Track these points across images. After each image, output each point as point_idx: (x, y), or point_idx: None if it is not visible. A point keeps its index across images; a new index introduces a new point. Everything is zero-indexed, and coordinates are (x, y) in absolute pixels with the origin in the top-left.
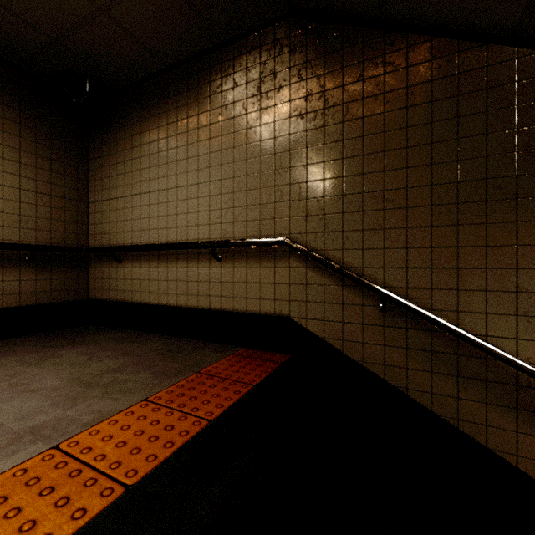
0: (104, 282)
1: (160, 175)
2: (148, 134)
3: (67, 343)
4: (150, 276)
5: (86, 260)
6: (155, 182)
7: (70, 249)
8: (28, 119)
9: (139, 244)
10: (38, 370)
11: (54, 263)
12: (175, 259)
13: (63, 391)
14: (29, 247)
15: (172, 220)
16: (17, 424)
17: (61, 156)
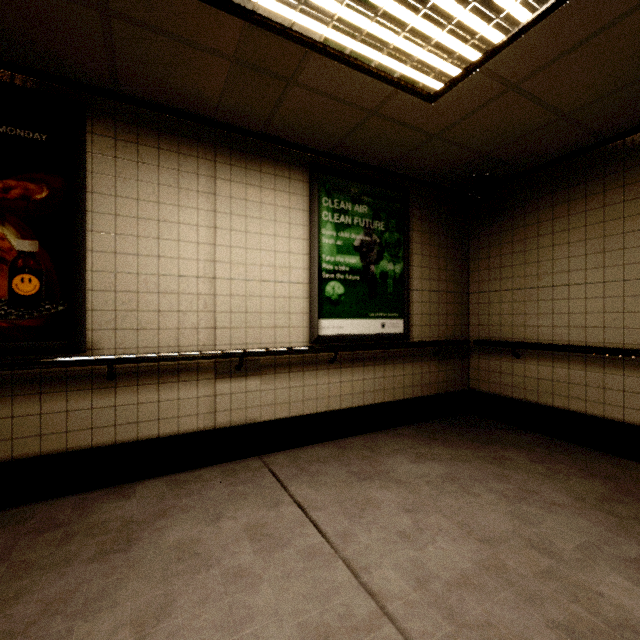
0: (491, 376)
1: (588, 265)
2: (566, 219)
3: (486, 439)
4: (571, 379)
5: (466, 350)
6: (580, 274)
7: (462, 342)
8: (433, 226)
9: (550, 341)
10: (517, 475)
11: (448, 355)
12: (618, 365)
13: (594, 515)
14: (440, 343)
15: (613, 318)
16: (610, 549)
17: (451, 253)
